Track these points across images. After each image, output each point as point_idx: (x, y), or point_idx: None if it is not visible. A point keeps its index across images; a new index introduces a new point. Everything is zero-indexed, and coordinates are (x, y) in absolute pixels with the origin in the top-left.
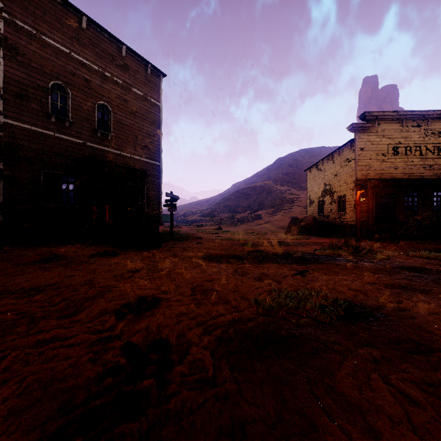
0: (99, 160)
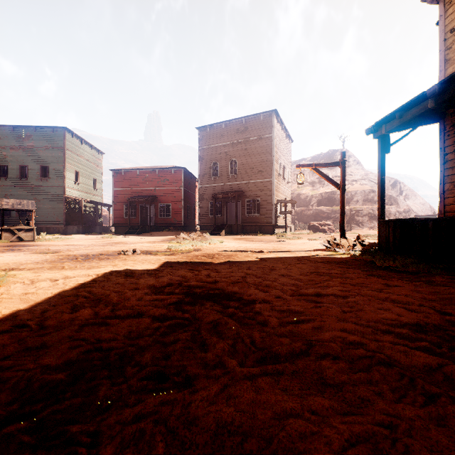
0: (231, 190)
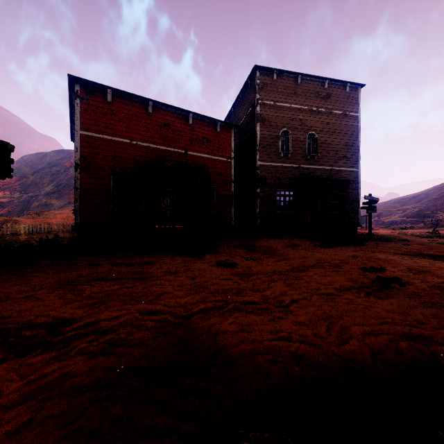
0: (308, 176)
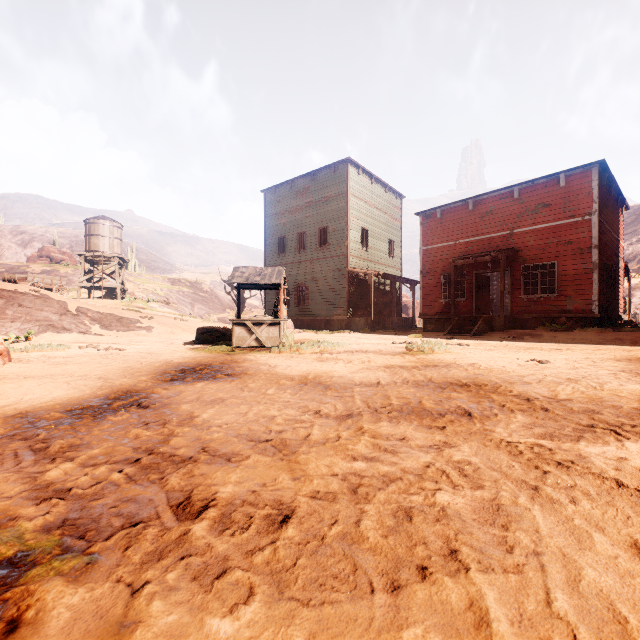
0: None
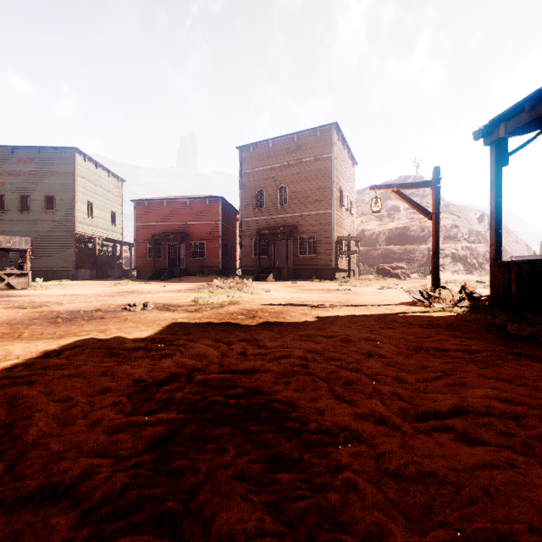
0: (280, 225)
